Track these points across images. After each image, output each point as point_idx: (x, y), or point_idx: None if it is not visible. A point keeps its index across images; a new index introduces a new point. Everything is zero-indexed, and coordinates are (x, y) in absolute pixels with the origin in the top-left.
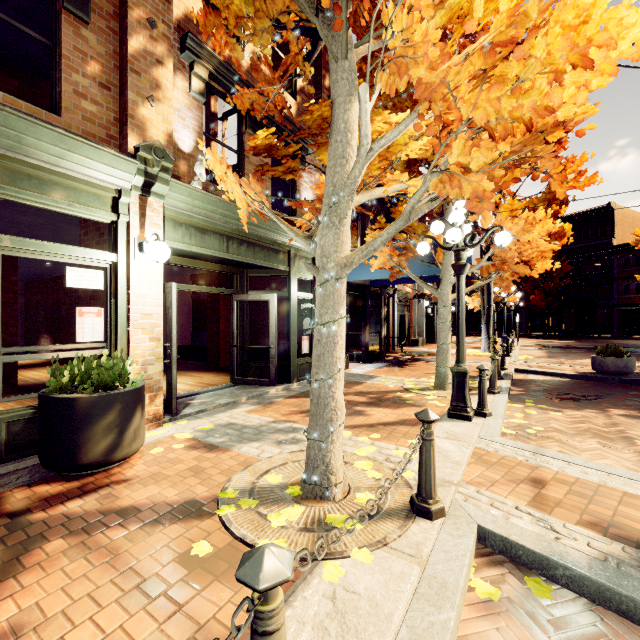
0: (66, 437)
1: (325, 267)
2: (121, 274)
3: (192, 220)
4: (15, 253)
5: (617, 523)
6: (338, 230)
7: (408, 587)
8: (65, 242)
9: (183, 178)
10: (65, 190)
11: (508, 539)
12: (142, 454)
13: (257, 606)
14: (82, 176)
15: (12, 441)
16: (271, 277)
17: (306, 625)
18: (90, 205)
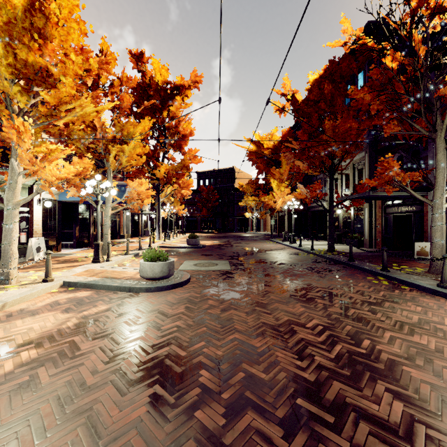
0: None
1: (8, 204)
2: None
3: None
4: None
5: (110, 276)
6: (14, 192)
7: (26, 291)
8: None
9: None
10: None
11: (69, 281)
12: None
13: None
14: None
15: None
16: None
17: None
18: None
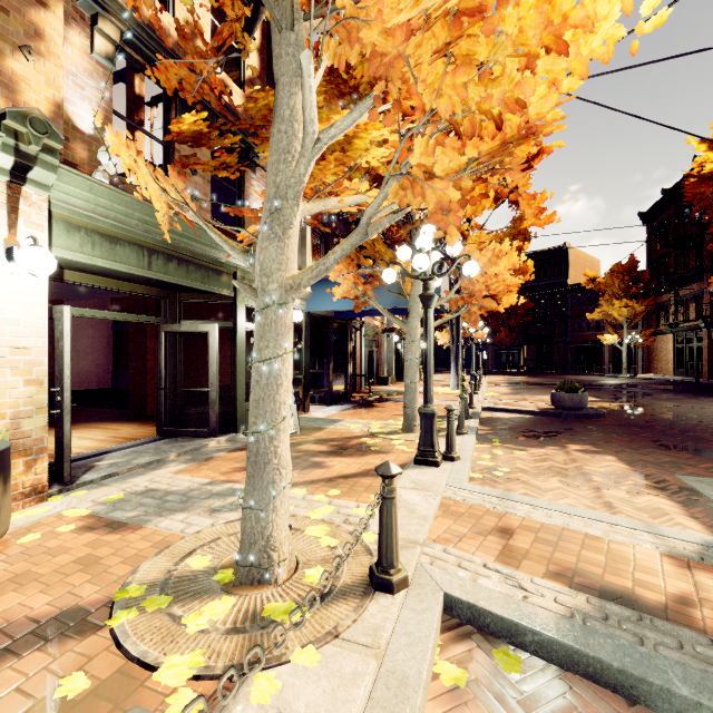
0: None
1: (265, 289)
2: None
3: (96, 224)
4: None
5: (580, 570)
6: (282, 243)
7: (361, 692)
8: None
9: (81, 166)
10: None
11: (476, 606)
12: (5, 545)
13: None
14: None
15: None
16: (219, 305)
17: None
18: None
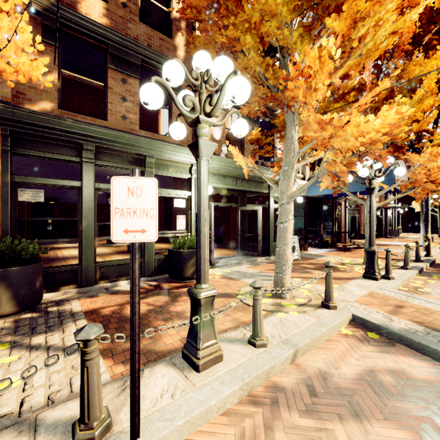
0: (179, 266)
1: (282, 198)
2: (192, 200)
3: (220, 172)
4: (159, 195)
5: (433, 324)
6: (288, 181)
7: (310, 322)
8: (162, 184)
9: (216, 152)
10: (173, 167)
11: (364, 319)
12: None
13: (254, 293)
14: (179, 161)
15: (158, 267)
16: None
17: (270, 323)
18: (181, 172)
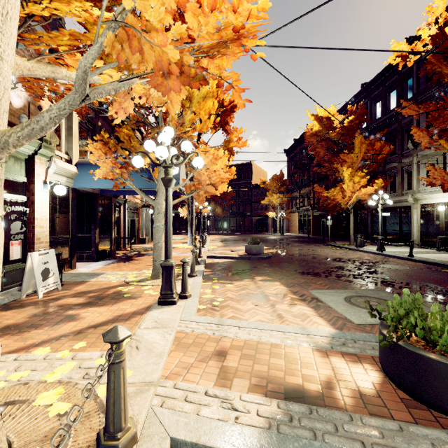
0: None
1: None
2: None
3: None
4: None
5: (271, 376)
6: None
7: None
8: None
9: None
10: None
11: (198, 445)
12: None
13: None
14: None
15: None
16: None
17: None
18: None
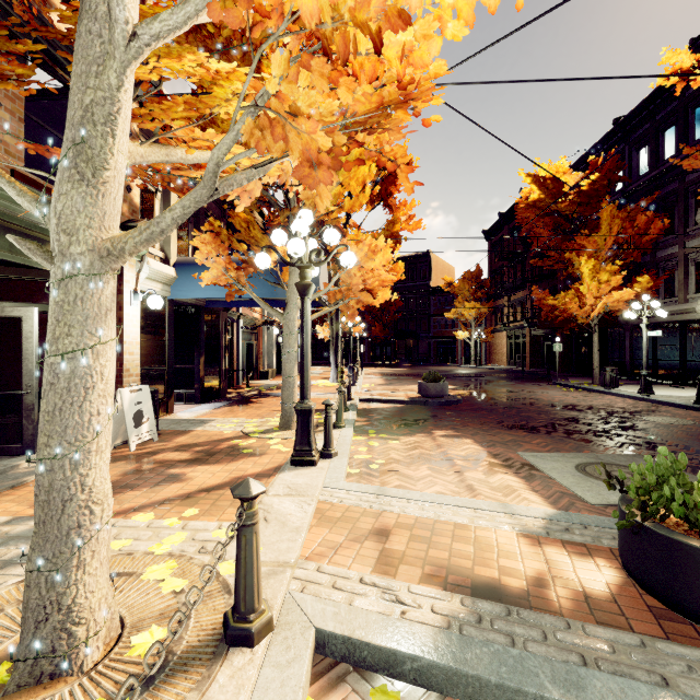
0: None
1: (66, 251)
2: None
3: None
4: None
5: (453, 565)
6: (94, 189)
7: None
8: None
9: None
10: None
11: (351, 639)
12: None
13: None
14: None
15: None
16: None
17: None
18: None
